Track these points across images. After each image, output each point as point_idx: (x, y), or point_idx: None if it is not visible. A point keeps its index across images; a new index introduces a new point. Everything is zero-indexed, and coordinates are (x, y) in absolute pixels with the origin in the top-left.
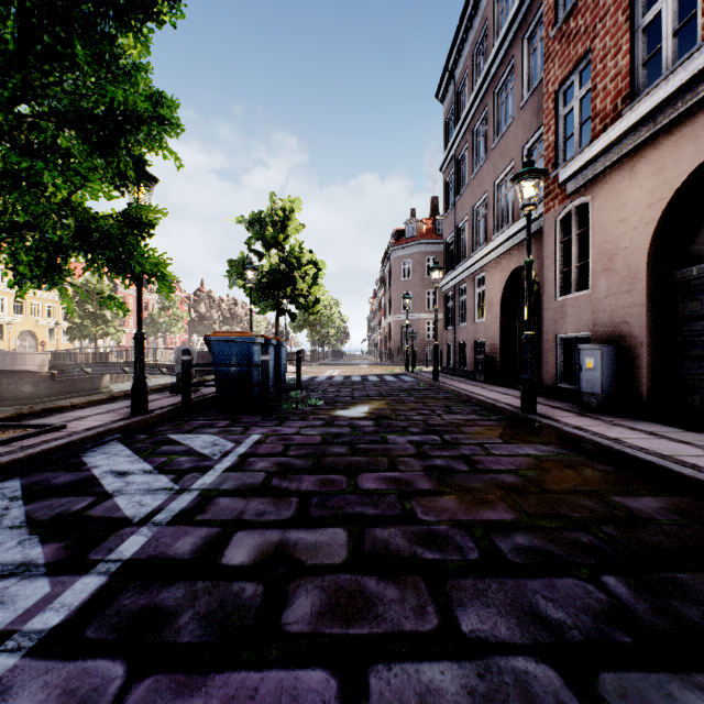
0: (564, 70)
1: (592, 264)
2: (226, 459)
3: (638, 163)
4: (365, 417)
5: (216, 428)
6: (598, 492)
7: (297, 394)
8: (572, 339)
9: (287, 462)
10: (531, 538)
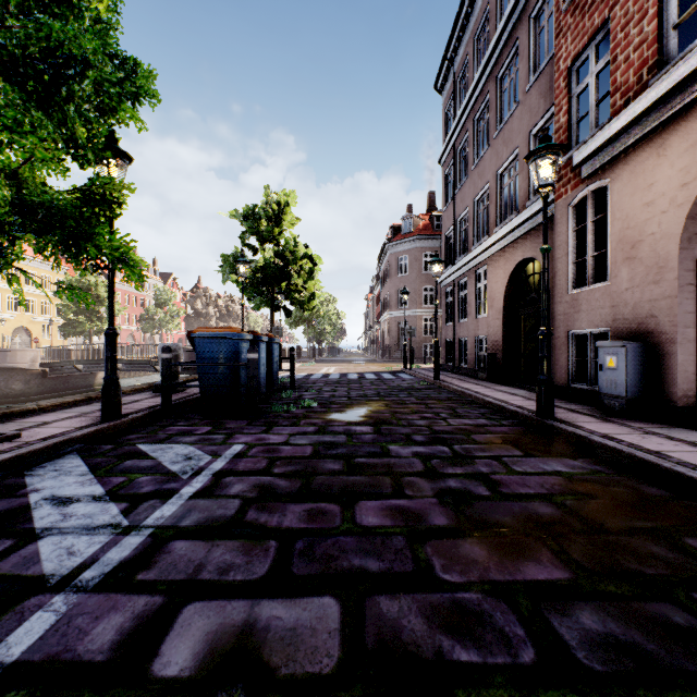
0: (578, 45)
1: (611, 253)
2: (196, 479)
3: (668, 138)
4: (363, 422)
5: (194, 436)
6: (664, 531)
7: (290, 394)
8: (584, 335)
9: (270, 483)
10: (603, 617)
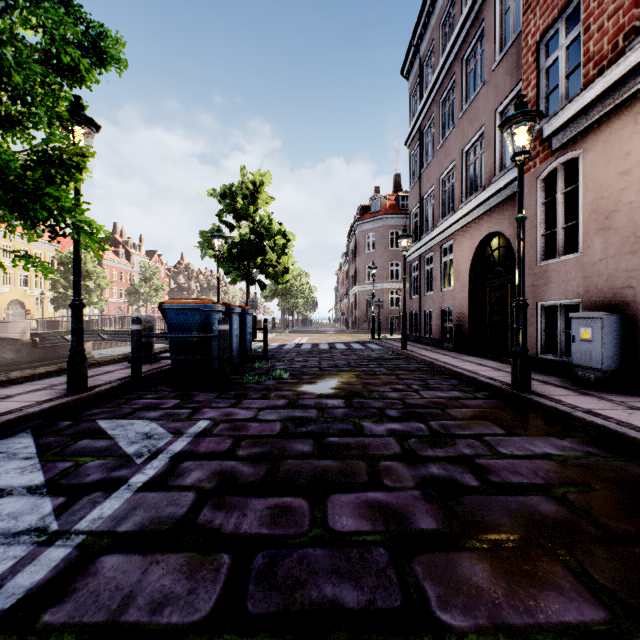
0: (548, 18)
1: (583, 224)
2: (151, 463)
3: None
4: (334, 394)
5: (159, 410)
6: None
7: (262, 364)
8: (552, 307)
9: (231, 470)
10: None
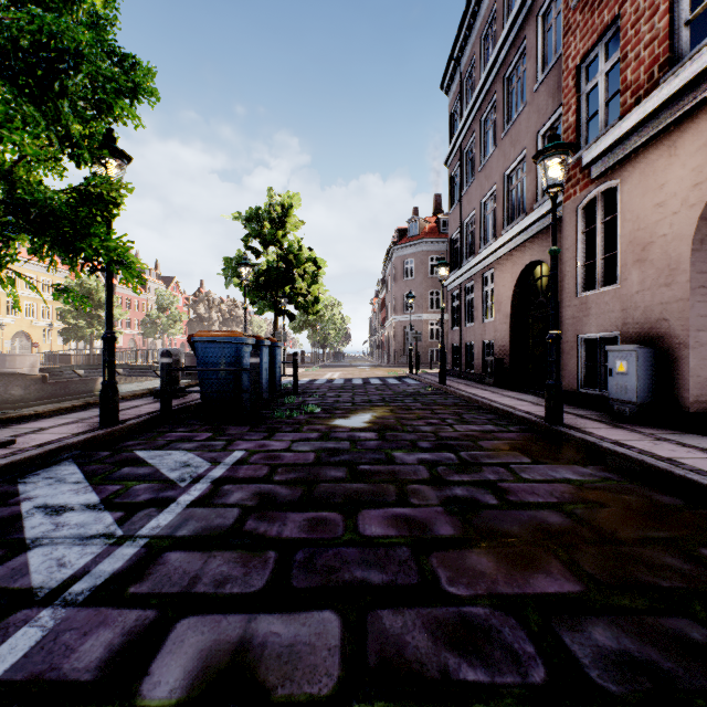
0: (587, 42)
1: (621, 255)
2: (195, 486)
3: (680, 137)
4: (367, 428)
5: (194, 442)
6: (679, 541)
7: (293, 399)
8: (594, 339)
9: (270, 491)
10: (617, 633)
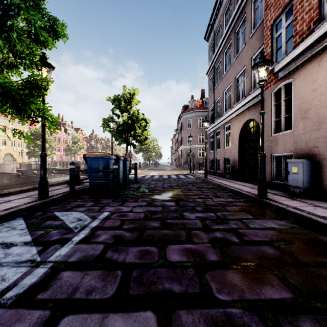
0: (277, 13)
1: (294, 115)
2: (82, 232)
3: (324, 57)
4: (170, 200)
5: (84, 207)
6: None
7: (134, 185)
8: (279, 156)
9: (121, 234)
10: None
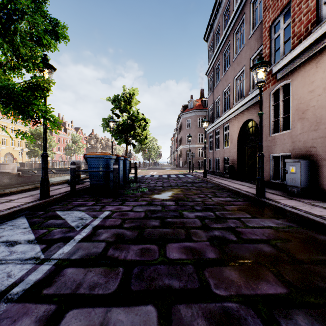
0: (275, 14)
1: (292, 116)
2: (84, 230)
3: (322, 58)
4: (170, 199)
5: (85, 206)
6: None
7: (134, 185)
8: (277, 156)
9: (121, 233)
10: (311, 320)
